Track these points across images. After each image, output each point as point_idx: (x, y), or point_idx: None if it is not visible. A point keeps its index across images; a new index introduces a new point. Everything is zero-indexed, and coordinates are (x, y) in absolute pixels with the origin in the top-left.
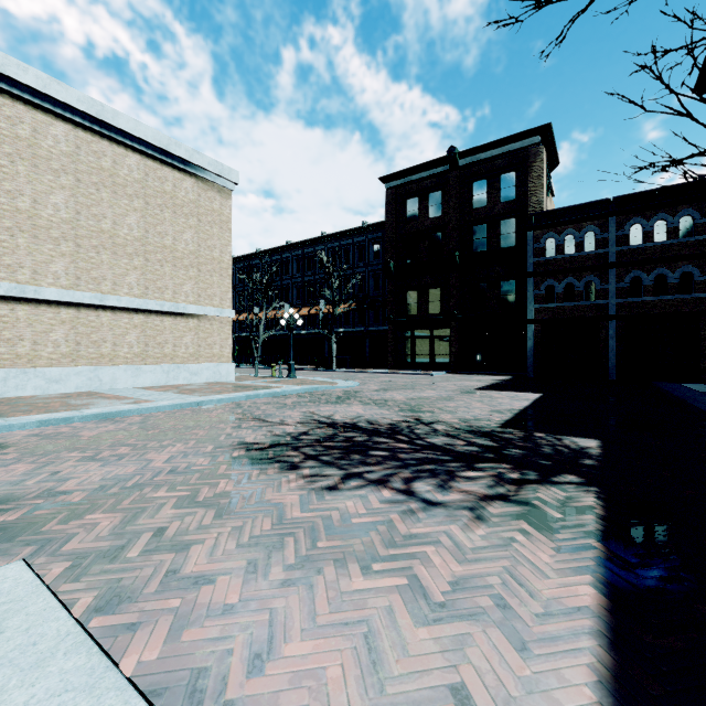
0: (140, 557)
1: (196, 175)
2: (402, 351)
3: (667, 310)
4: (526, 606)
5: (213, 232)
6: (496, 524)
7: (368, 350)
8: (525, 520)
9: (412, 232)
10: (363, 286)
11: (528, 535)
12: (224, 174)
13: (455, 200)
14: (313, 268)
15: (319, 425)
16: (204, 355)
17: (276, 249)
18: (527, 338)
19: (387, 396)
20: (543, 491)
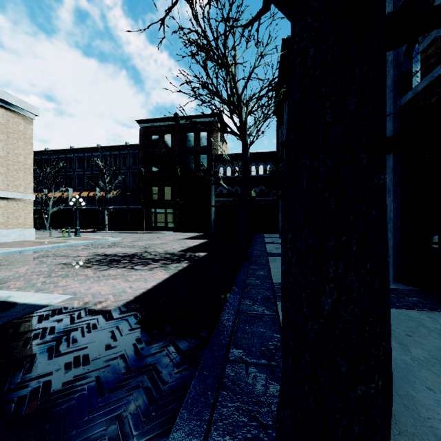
0: (42, 285)
1: (6, 107)
2: (149, 220)
3: (263, 203)
4: (151, 279)
5: (19, 144)
6: (155, 271)
7: (129, 219)
8: (163, 269)
9: (155, 154)
10: (126, 181)
11: (161, 271)
12: (28, 109)
13: (178, 141)
14: (91, 166)
15: (98, 256)
16: (12, 224)
17: (62, 150)
18: (211, 214)
19: (135, 244)
20: (174, 265)
